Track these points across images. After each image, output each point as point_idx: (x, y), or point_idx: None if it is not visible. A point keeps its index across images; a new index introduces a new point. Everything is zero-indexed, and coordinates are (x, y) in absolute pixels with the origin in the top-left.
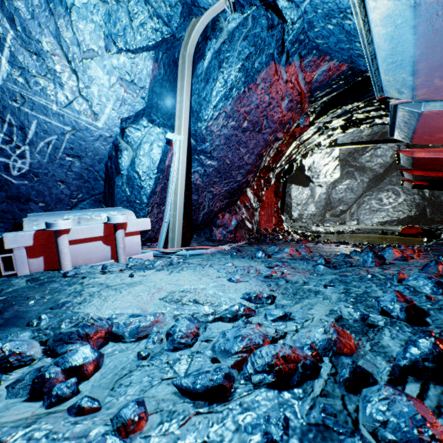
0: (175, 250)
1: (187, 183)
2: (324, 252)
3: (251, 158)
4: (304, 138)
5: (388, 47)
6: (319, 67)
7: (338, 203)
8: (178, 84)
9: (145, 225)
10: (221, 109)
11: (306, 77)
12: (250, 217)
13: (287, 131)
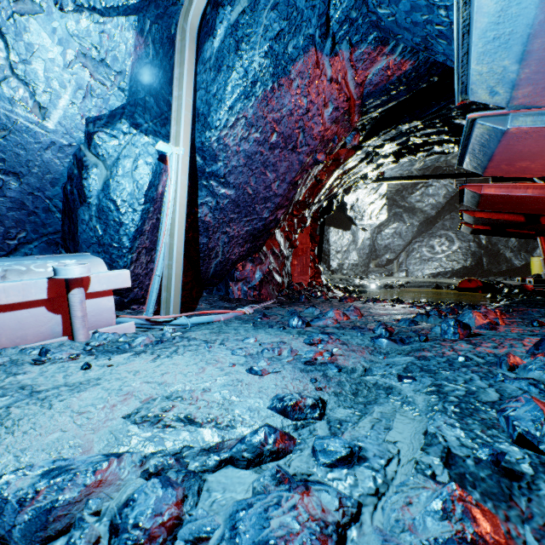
0: (170, 317)
1: (192, 220)
2: (380, 315)
3: (282, 187)
4: (349, 166)
5: (495, 8)
6: (375, 63)
7: (384, 251)
8: (176, 70)
9: (122, 281)
10: (240, 113)
11: (358, 76)
12: (280, 267)
13: (330, 152)
